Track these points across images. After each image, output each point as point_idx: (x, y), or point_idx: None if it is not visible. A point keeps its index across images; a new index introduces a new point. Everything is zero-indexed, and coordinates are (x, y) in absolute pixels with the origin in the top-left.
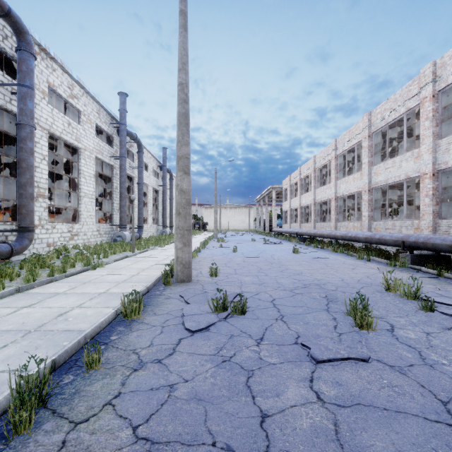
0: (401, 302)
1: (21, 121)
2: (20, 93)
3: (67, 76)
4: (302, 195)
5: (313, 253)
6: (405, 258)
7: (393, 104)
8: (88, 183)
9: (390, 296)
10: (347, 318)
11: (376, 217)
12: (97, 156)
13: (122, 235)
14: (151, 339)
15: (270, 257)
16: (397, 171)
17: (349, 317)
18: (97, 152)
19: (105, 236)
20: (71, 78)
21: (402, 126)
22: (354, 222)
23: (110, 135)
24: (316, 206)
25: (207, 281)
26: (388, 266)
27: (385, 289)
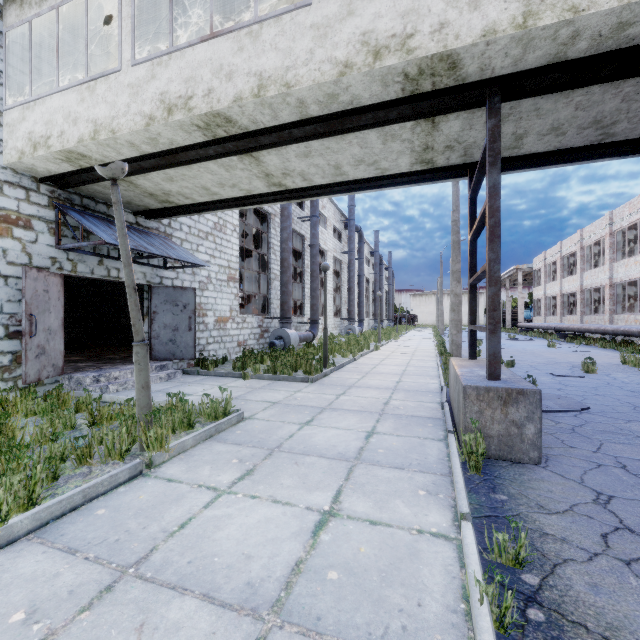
0: (629, 368)
1: (314, 243)
2: (312, 222)
3: None
4: (564, 280)
5: (573, 348)
6: None
7: None
8: (329, 280)
9: (623, 366)
10: (582, 371)
11: None
12: (333, 254)
13: (352, 328)
14: None
15: (521, 349)
16: None
17: (583, 371)
18: (334, 251)
19: (337, 329)
20: None
21: None
22: (636, 315)
23: (339, 231)
24: (583, 294)
25: None
26: None
27: (622, 363)
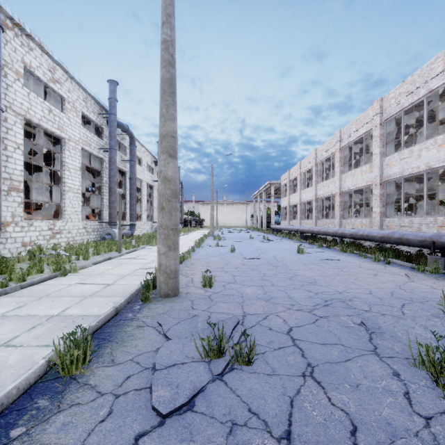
0: None
1: None
2: None
3: (47, 58)
4: (302, 191)
5: (319, 254)
6: (437, 263)
7: (411, 86)
8: (73, 176)
9: None
10: (416, 372)
11: (388, 213)
12: (83, 147)
13: (112, 233)
14: (84, 437)
15: (272, 258)
16: (416, 161)
17: (419, 370)
18: (84, 144)
19: (93, 233)
20: (52, 61)
21: (417, 113)
22: (362, 219)
23: (99, 126)
24: (317, 202)
25: (198, 294)
26: (414, 271)
27: (444, 313)
